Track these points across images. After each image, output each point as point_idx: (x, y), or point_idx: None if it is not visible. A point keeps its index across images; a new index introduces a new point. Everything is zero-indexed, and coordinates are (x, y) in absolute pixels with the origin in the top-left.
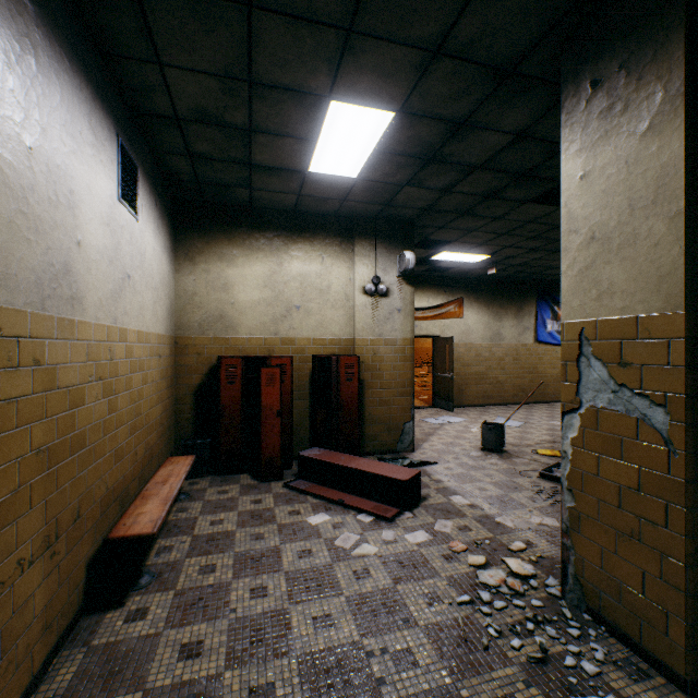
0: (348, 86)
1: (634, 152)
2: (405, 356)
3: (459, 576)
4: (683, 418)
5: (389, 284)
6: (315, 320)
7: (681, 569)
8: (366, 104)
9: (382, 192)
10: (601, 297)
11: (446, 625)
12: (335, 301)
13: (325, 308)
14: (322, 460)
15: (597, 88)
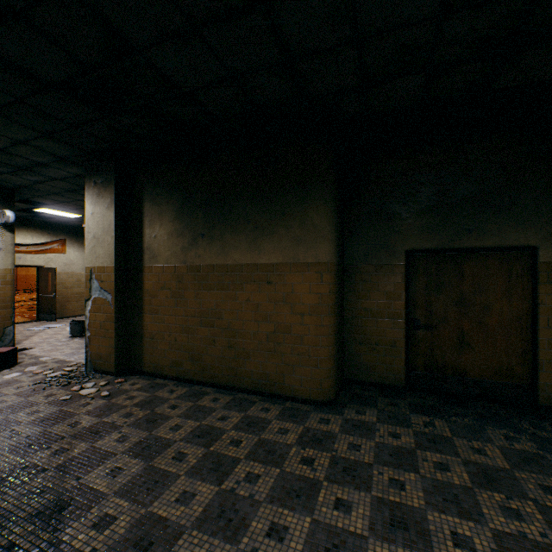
0: None
1: (105, 213)
2: (6, 281)
3: (37, 379)
4: (114, 296)
5: None
6: None
7: (114, 341)
8: None
9: None
10: (97, 258)
11: (26, 390)
12: None
13: None
14: None
15: (96, 185)
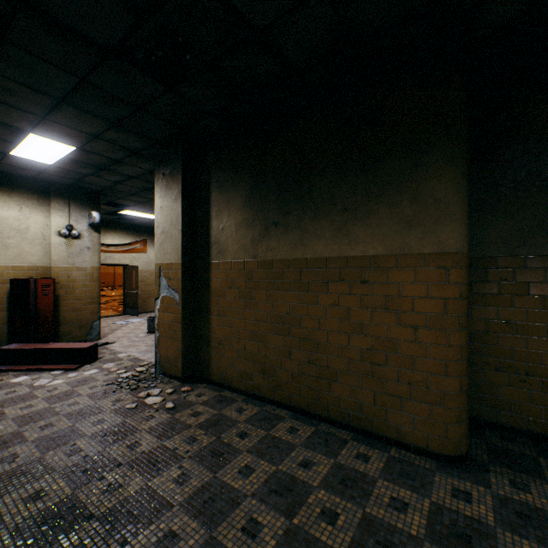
0: (44, 132)
1: (172, 205)
2: (94, 278)
3: (111, 378)
4: (181, 295)
5: (81, 230)
6: (14, 252)
7: (181, 343)
8: (57, 140)
9: (73, 174)
10: (165, 254)
11: (98, 392)
12: (33, 239)
13: (24, 244)
14: (22, 348)
15: (164, 176)
